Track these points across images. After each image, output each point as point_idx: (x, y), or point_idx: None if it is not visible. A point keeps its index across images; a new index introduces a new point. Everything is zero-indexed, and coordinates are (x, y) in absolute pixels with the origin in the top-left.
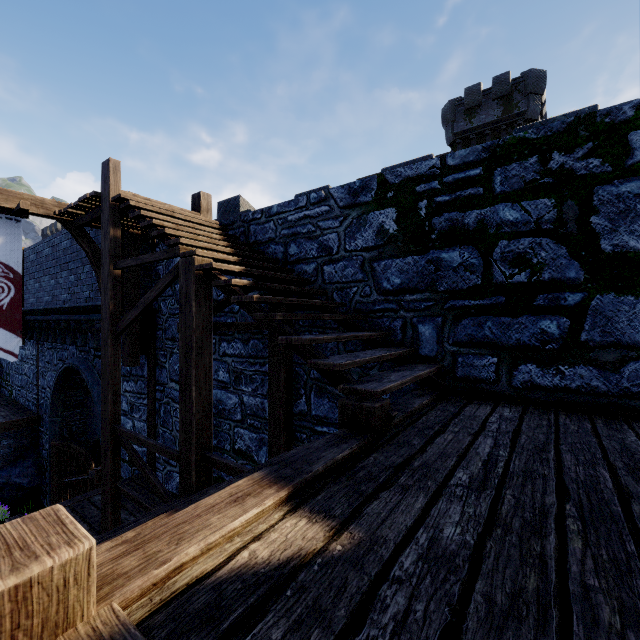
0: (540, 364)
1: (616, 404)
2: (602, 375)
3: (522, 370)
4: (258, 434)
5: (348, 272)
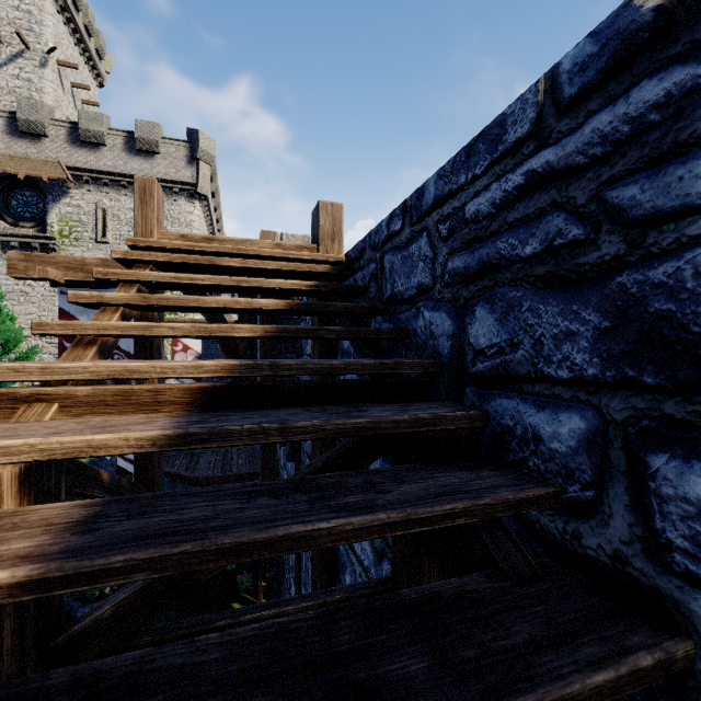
0: None
1: None
2: None
3: None
4: None
5: None
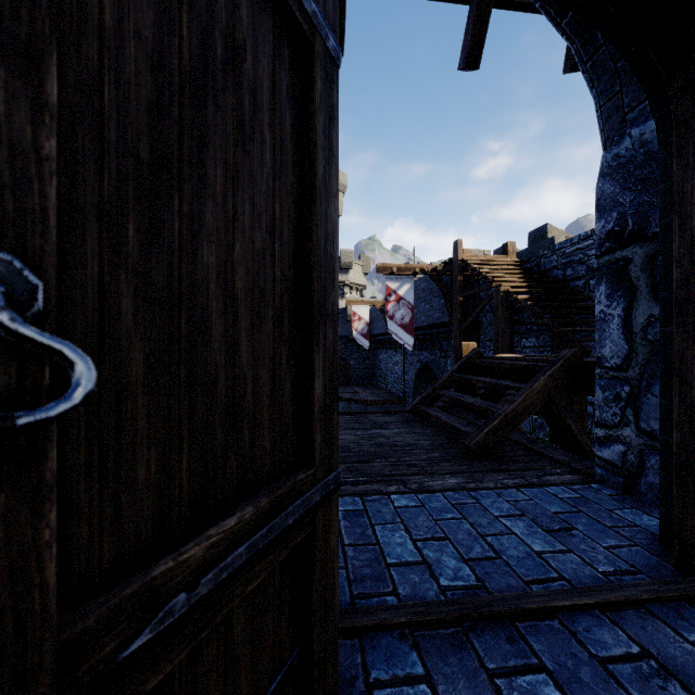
0: None
1: None
2: None
3: None
4: None
5: None
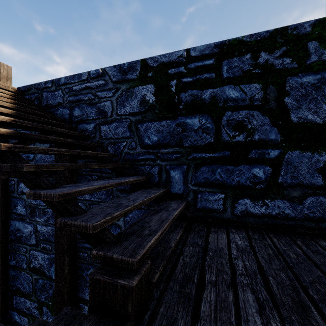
0: (252, 198)
1: (300, 225)
2: (292, 206)
3: (241, 203)
4: (49, 255)
5: (119, 131)
